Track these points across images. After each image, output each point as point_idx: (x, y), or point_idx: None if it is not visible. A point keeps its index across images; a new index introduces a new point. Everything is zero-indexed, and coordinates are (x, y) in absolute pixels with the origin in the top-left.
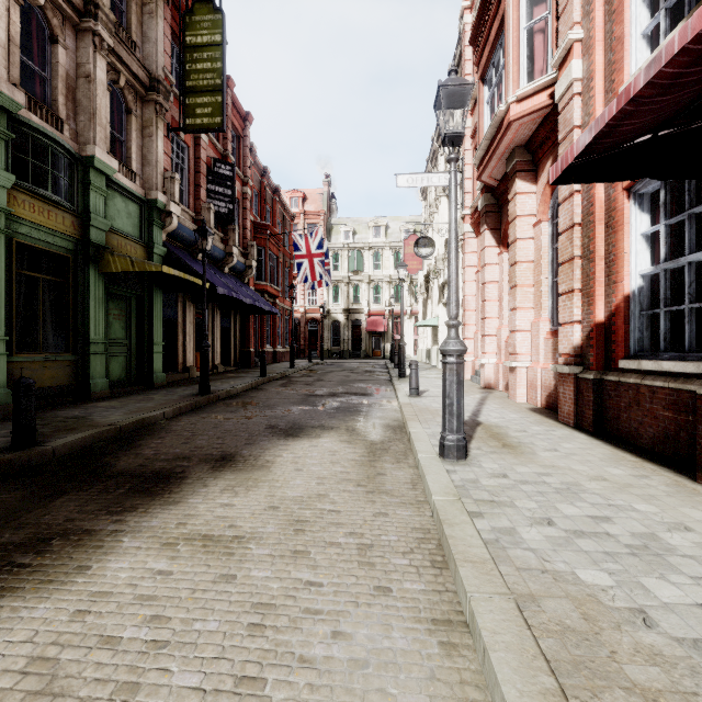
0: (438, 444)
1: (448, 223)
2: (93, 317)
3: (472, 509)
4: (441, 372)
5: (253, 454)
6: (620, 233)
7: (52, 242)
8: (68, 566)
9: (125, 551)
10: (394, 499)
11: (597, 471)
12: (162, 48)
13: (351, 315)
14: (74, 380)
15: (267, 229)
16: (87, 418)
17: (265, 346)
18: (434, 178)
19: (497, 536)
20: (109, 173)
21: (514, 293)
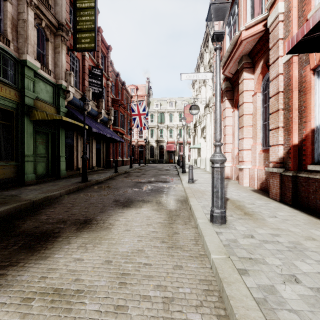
0: (207, 213)
1: (205, 98)
2: (27, 142)
3: (239, 266)
4: (202, 170)
5: (103, 219)
6: (308, 94)
7: (3, 104)
8: None
9: None
10: (185, 253)
11: (306, 232)
12: (65, 9)
13: (159, 143)
14: (16, 175)
15: (118, 102)
16: (17, 196)
17: (118, 157)
18: (199, 75)
19: (264, 295)
20: (35, 69)
21: (242, 130)
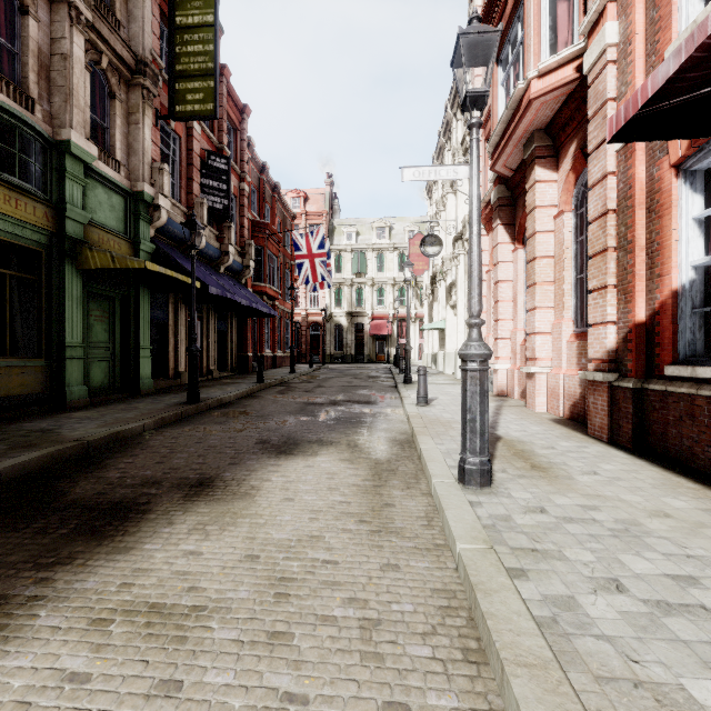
0: (455, 465)
1: (456, 220)
2: (70, 318)
3: (510, 564)
4: (449, 378)
5: (237, 478)
6: (666, 217)
7: (20, 235)
8: None
9: (35, 634)
10: (406, 543)
11: (654, 502)
12: (150, 29)
13: (354, 318)
14: (47, 387)
15: (265, 228)
16: (53, 431)
17: (264, 350)
18: (442, 171)
19: (553, 613)
20: (87, 161)
21: (533, 292)
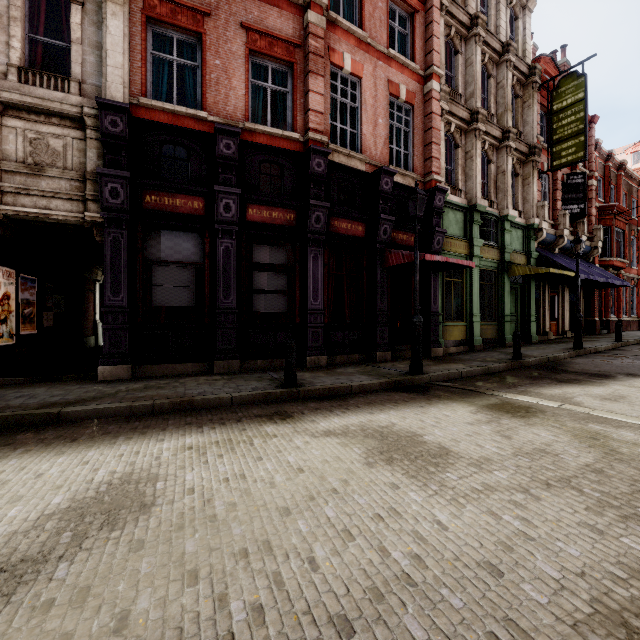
0: None
1: None
2: (505, 302)
3: None
4: None
5: None
6: None
7: (489, 266)
8: (596, 384)
9: (613, 385)
10: None
11: None
12: (535, 123)
13: None
14: (497, 335)
15: (612, 209)
16: (522, 353)
17: (609, 315)
18: None
19: None
20: (512, 220)
21: None
